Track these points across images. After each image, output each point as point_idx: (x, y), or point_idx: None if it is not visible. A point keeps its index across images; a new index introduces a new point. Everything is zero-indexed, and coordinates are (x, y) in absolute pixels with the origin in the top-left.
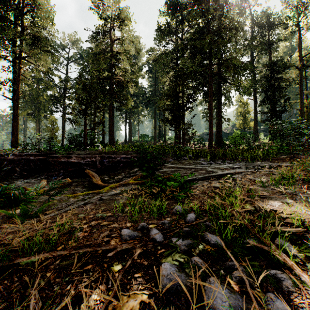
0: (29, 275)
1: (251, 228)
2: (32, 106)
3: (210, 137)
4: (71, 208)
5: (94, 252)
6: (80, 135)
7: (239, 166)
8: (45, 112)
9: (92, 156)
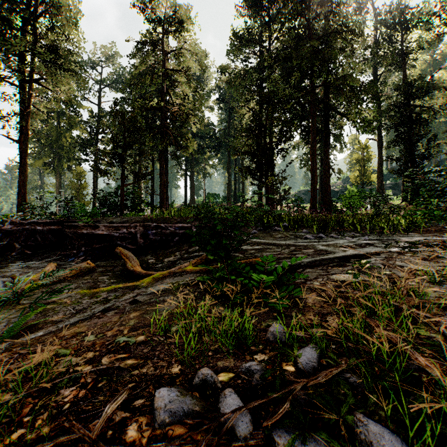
0: None
1: None
2: (50, 152)
3: (314, 197)
4: (79, 318)
5: None
6: (115, 193)
7: (369, 242)
8: (69, 161)
9: (130, 225)
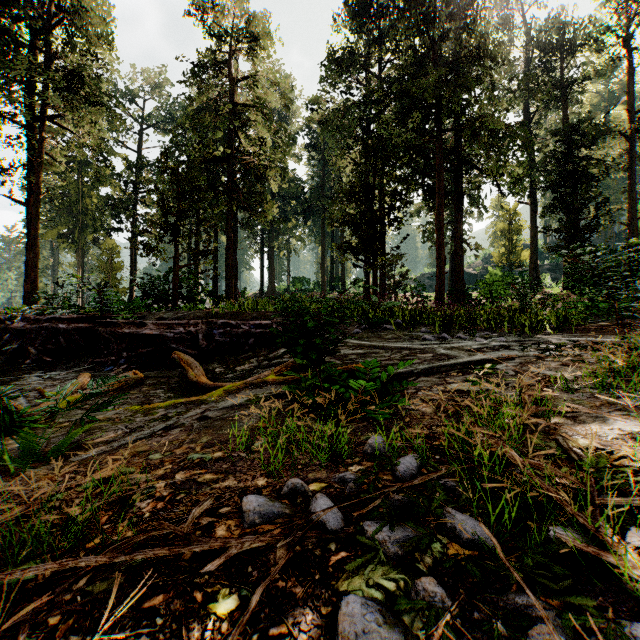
0: (2, 624)
1: (563, 502)
2: (68, 219)
3: (440, 283)
4: (137, 437)
5: (173, 555)
6: (165, 278)
7: (505, 344)
8: (95, 231)
9: (189, 323)
